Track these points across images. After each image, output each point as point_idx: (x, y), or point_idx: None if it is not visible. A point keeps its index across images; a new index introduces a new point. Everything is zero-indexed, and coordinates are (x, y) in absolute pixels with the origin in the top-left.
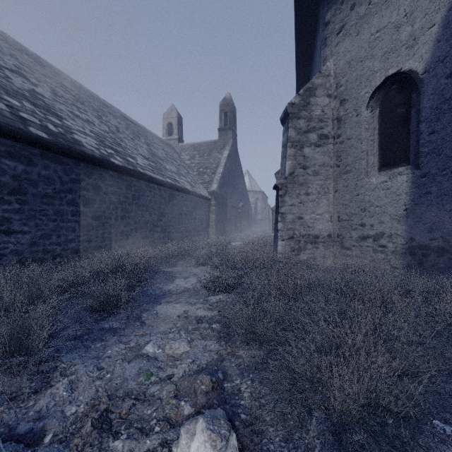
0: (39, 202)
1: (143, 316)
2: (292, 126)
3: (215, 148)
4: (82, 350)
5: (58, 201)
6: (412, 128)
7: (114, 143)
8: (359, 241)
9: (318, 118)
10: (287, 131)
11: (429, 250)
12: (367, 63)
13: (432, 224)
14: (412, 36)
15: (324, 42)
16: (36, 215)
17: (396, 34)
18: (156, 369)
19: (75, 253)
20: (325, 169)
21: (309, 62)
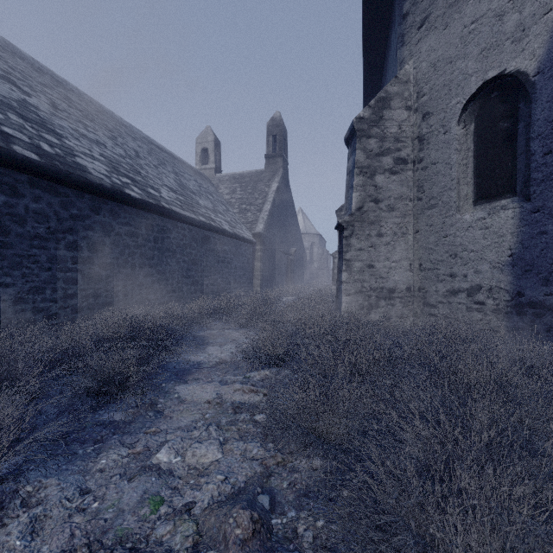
0: (27, 245)
1: (159, 402)
2: (360, 147)
3: (260, 180)
4: (63, 460)
5: (54, 244)
6: (520, 147)
7: (132, 171)
8: (448, 297)
9: (394, 137)
10: (353, 153)
11: (544, 308)
12: (459, 64)
13: (548, 275)
14: (520, 26)
15: (401, 39)
16: (23, 263)
17: (498, 25)
18: (170, 491)
19: (78, 312)
20: (403, 202)
21: (380, 69)
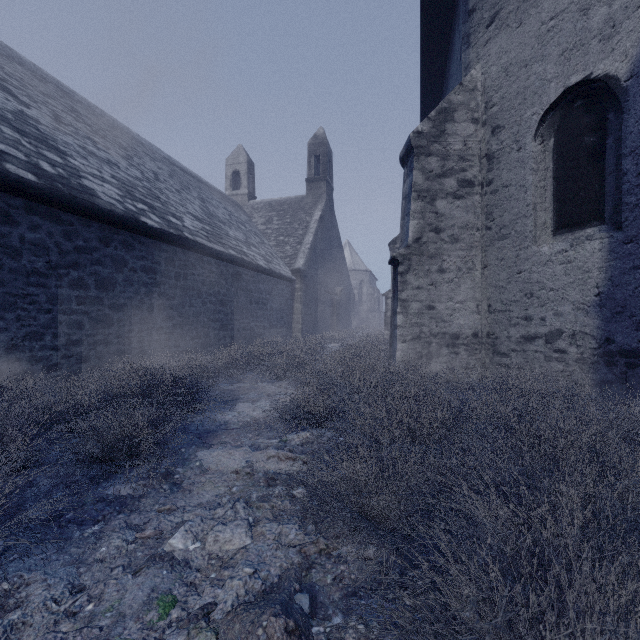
0: (22, 282)
1: (176, 472)
2: (418, 167)
3: (301, 207)
4: (53, 547)
5: (56, 281)
6: (609, 166)
7: (149, 196)
8: (523, 344)
9: (459, 155)
10: (410, 174)
11: (638, 358)
12: (535, 68)
13: None
14: (609, 21)
15: (466, 39)
16: (17, 303)
17: (583, 21)
18: (184, 588)
19: (84, 361)
20: (469, 232)
21: (441, 76)
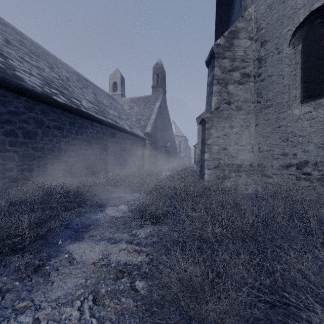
0: None
1: (48, 263)
2: (217, 65)
3: (149, 101)
4: None
5: None
6: None
7: (61, 87)
8: (281, 170)
9: (241, 58)
10: (212, 70)
11: None
12: (289, 2)
13: None
14: None
15: None
16: None
17: None
18: None
19: (14, 181)
20: (247, 104)
21: (226, 23)
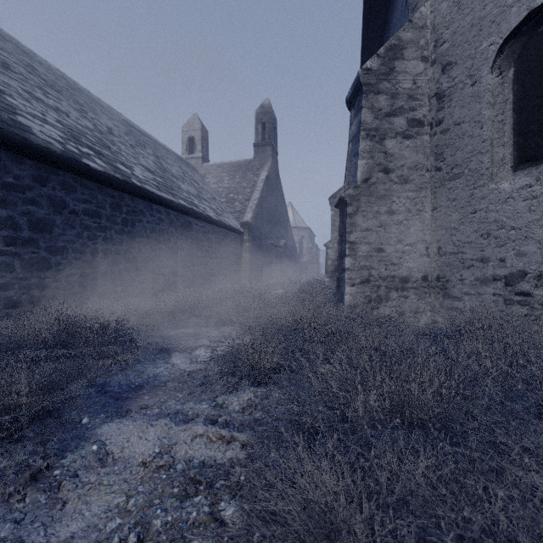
0: None
1: (59, 463)
2: (366, 105)
3: (249, 169)
4: None
5: None
6: None
7: (98, 144)
8: (478, 287)
9: (408, 93)
10: (358, 114)
11: None
12: None
13: None
14: None
15: None
16: None
17: None
18: None
19: (14, 306)
20: (419, 173)
21: (381, 35)
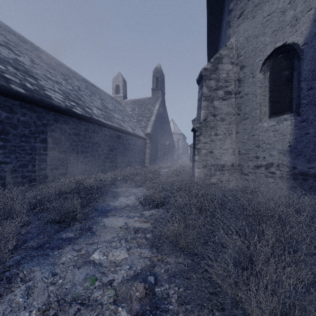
0: (18, 140)
1: (93, 227)
2: (205, 85)
3: (149, 103)
4: (42, 257)
5: (33, 140)
6: (294, 85)
7: (76, 98)
8: (255, 169)
9: (224, 79)
10: (201, 88)
11: (308, 176)
12: (260, 38)
13: (310, 157)
14: (294, 17)
15: (228, 24)
16: (16, 150)
17: (282, 17)
18: (100, 274)
19: (46, 178)
20: (229, 116)
21: (217, 40)
